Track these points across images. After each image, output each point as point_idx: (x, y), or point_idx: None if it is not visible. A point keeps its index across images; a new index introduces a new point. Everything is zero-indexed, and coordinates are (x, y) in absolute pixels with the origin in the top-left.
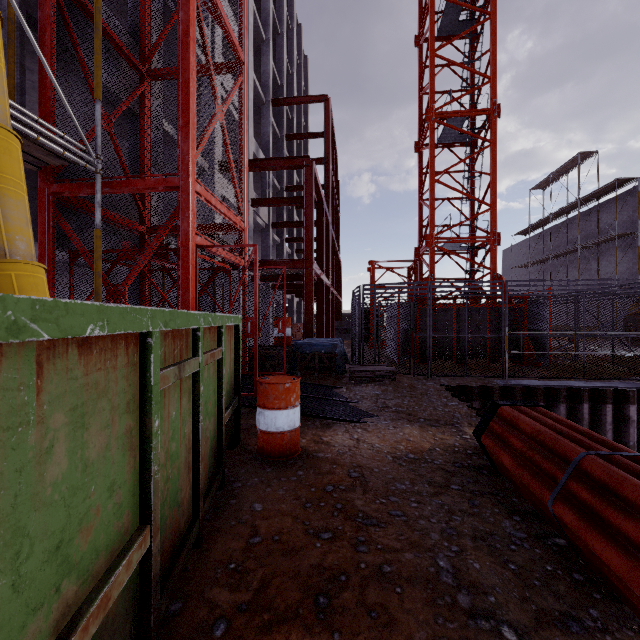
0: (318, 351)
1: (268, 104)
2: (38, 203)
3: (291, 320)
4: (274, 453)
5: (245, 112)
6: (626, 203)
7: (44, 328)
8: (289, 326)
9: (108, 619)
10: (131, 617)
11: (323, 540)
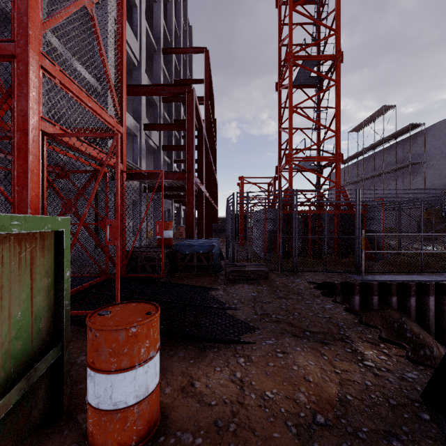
0: (197, 251)
1: (159, 52)
2: None
3: (179, 223)
4: (109, 445)
5: (123, 17)
6: (415, 141)
7: None
8: (171, 228)
9: None
10: None
11: None
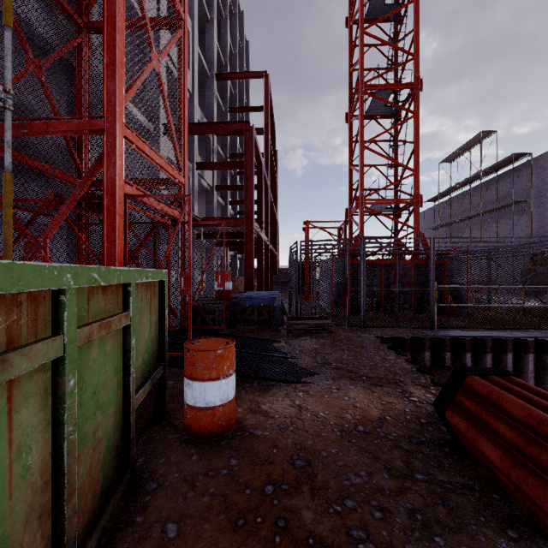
0: (257, 304)
1: (212, 78)
2: None
3: (234, 274)
4: (203, 432)
5: (184, 67)
6: (520, 175)
7: None
8: (230, 280)
9: None
10: None
11: None
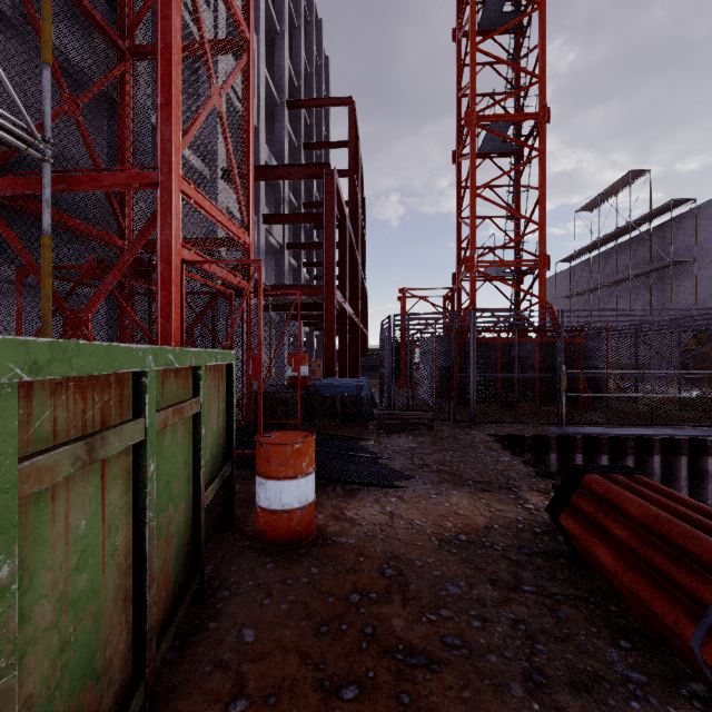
0: (340, 394)
1: (283, 106)
2: None
3: (310, 356)
4: (279, 539)
5: (250, 101)
6: (681, 227)
7: None
8: (306, 364)
9: None
10: None
11: (345, 703)
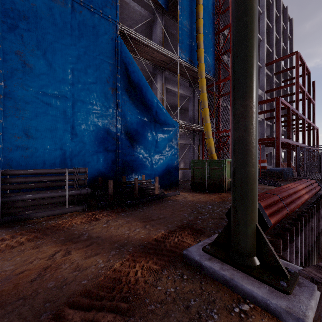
0: (276, 171)
1: (263, 67)
2: (201, 137)
3: None
4: None
5: None
6: None
7: (228, 160)
8: (265, 162)
9: (229, 183)
10: (230, 185)
11: None
